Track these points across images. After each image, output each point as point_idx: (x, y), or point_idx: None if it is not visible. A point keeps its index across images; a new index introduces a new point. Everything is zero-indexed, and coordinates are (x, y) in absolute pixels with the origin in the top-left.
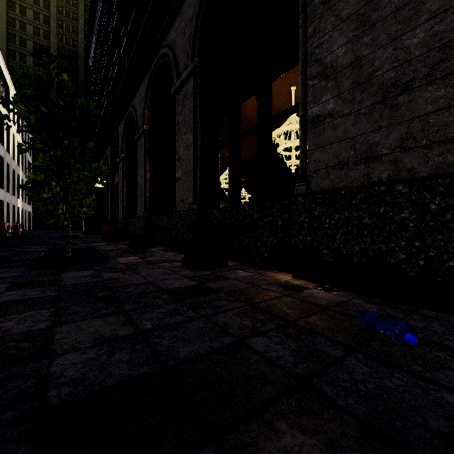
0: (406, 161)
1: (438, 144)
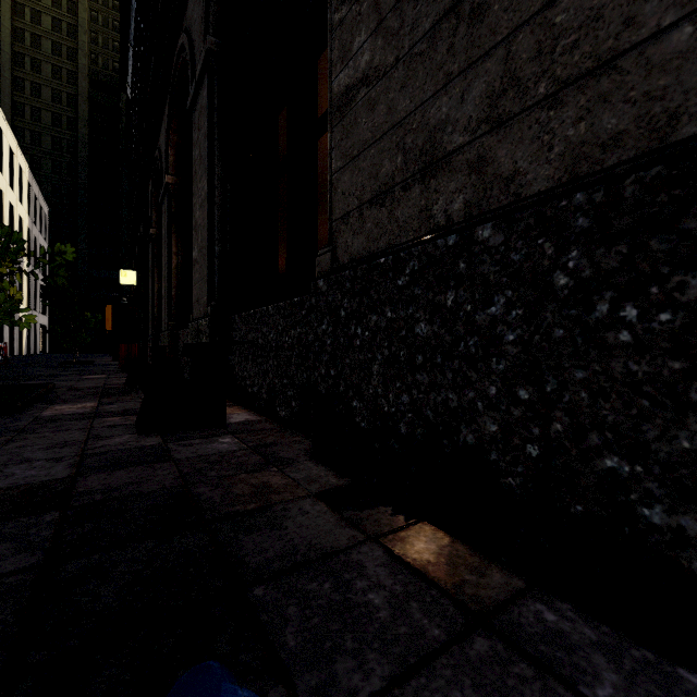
0: (502, 155)
1: (578, 84)
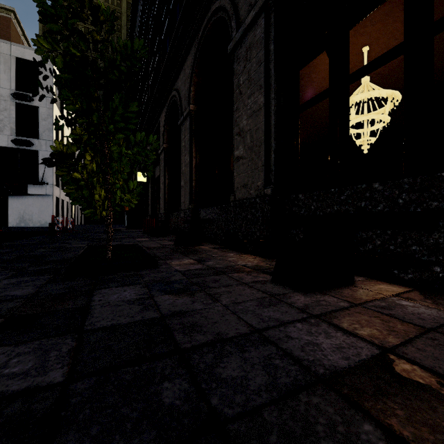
0: None
1: None
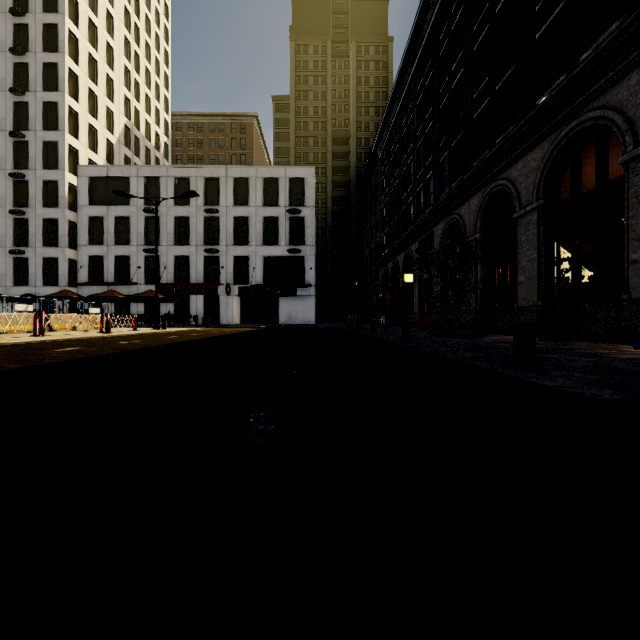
0: None
1: None
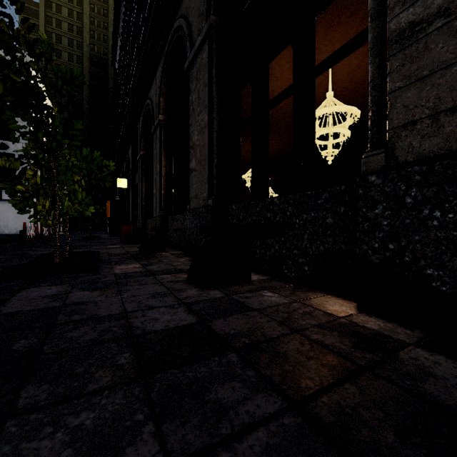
0: None
1: None
